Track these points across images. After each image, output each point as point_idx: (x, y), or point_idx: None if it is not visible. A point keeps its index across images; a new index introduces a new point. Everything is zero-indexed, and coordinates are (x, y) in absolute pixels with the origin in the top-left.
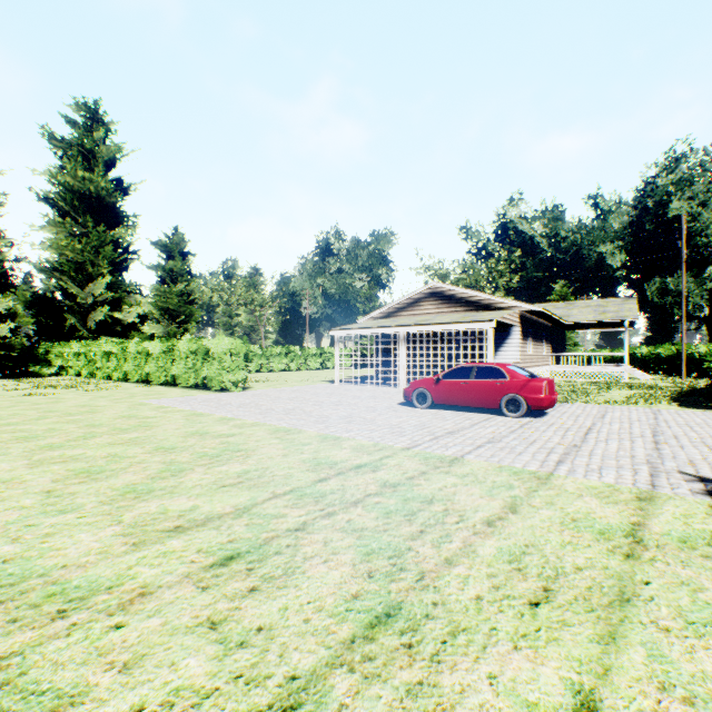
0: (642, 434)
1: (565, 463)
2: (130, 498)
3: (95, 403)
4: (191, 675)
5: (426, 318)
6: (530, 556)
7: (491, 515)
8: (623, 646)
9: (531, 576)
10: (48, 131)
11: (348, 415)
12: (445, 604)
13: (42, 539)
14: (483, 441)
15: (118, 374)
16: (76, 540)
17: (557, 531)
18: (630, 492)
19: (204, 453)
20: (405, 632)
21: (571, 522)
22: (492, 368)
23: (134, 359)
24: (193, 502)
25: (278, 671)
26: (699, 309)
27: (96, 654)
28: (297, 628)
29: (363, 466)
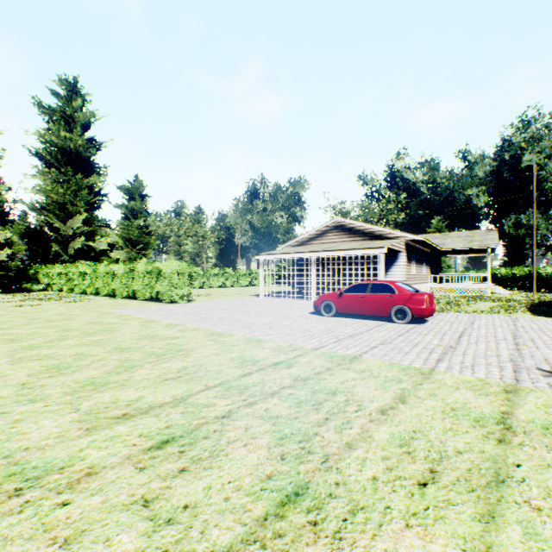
0: (505, 337)
1: (444, 361)
2: (89, 390)
3: (71, 312)
4: (123, 551)
5: (332, 246)
6: (417, 441)
7: (384, 405)
8: (502, 525)
9: (419, 459)
10: (37, 101)
11: (270, 322)
12: (346, 484)
13: (12, 424)
14: (377, 342)
15: (91, 289)
16: (39, 425)
17: (440, 418)
18: (498, 385)
19: (152, 352)
20: (311, 510)
21: (451, 411)
22: (384, 285)
23: (103, 278)
24: (139, 393)
25: (199, 547)
26: (545, 239)
27: (42, 530)
28: (218, 505)
29: (280, 363)
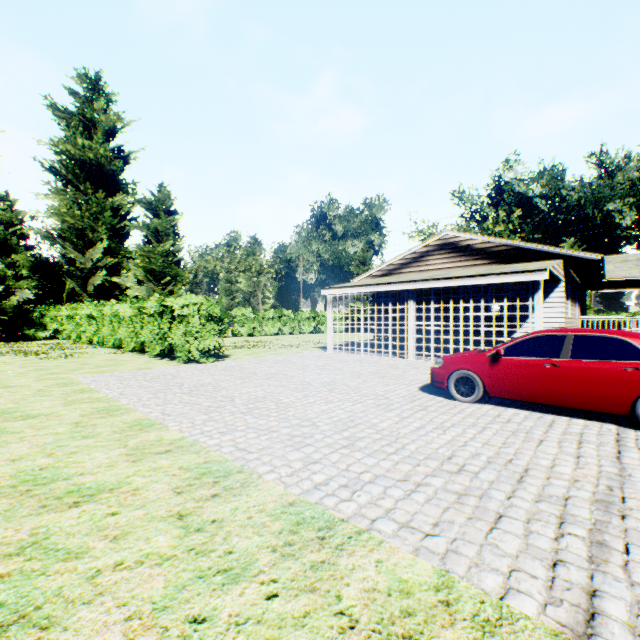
0: None
1: None
2: None
3: (12, 380)
4: None
5: (438, 273)
6: None
7: None
8: None
9: None
10: (51, 102)
11: (348, 419)
12: None
13: None
14: None
15: (97, 338)
16: None
17: None
18: None
19: None
20: None
21: None
22: (608, 340)
23: (110, 323)
24: None
25: None
26: None
27: None
28: None
29: None
